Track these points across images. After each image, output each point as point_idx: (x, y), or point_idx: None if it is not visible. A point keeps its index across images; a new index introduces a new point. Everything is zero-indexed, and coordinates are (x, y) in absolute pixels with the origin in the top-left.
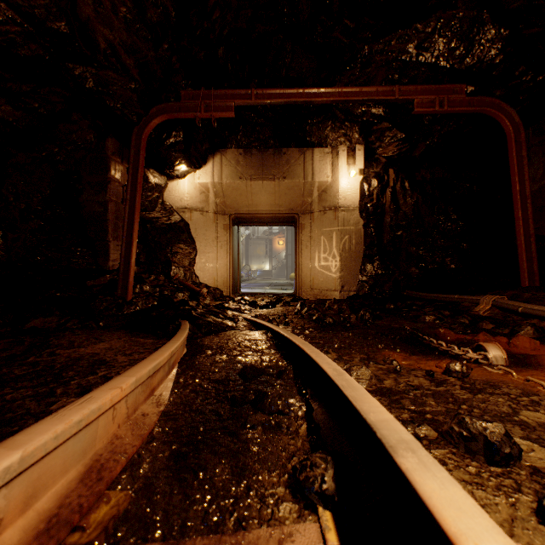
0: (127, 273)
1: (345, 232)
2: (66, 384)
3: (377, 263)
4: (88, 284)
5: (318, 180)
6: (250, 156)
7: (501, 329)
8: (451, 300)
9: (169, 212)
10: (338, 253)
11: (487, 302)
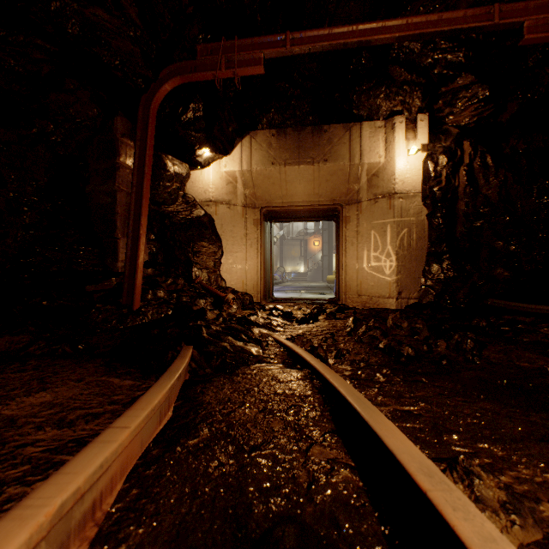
0: (133, 276)
1: (403, 225)
2: None
3: (447, 263)
4: (88, 290)
5: (368, 162)
6: (284, 137)
7: None
8: None
9: (191, 205)
10: (394, 251)
11: None
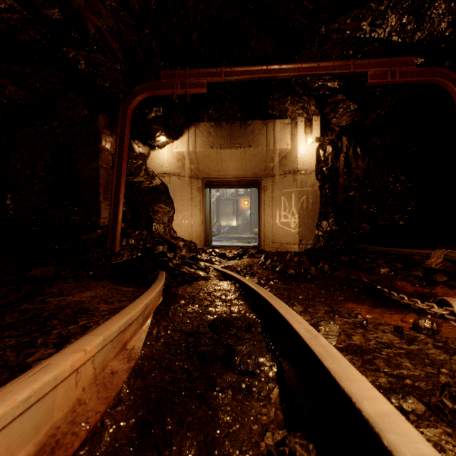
0: (115, 229)
1: (303, 193)
2: (48, 334)
3: (332, 220)
4: (83, 238)
5: (279, 148)
6: (220, 128)
7: (455, 281)
8: (402, 253)
9: (151, 177)
10: (297, 211)
11: (439, 256)
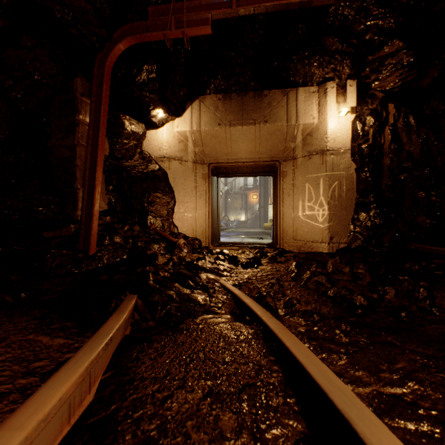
0: (89, 223)
1: (334, 178)
2: None
3: (374, 212)
4: (47, 236)
5: (303, 123)
6: (229, 101)
7: None
8: None
9: (147, 161)
10: (326, 201)
11: None
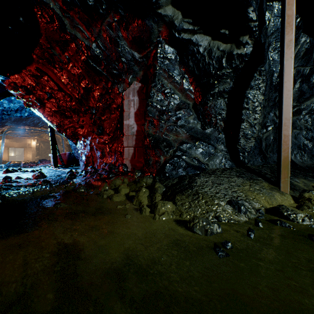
0: None
1: (33, 151)
2: None
3: (39, 156)
4: None
5: (28, 143)
6: (14, 138)
7: None
8: None
9: None
10: (32, 154)
11: None
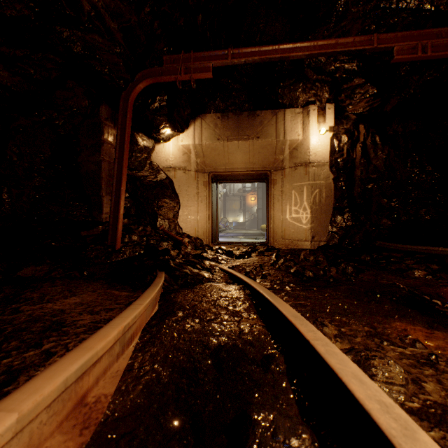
0: (116, 225)
1: (315, 186)
2: None
3: (347, 215)
4: (83, 234)
5: (290, 139)
6: (227, 119)
7: None
8: (435, 252)
9: (156, 171)
10: (309, 206)
11: None
